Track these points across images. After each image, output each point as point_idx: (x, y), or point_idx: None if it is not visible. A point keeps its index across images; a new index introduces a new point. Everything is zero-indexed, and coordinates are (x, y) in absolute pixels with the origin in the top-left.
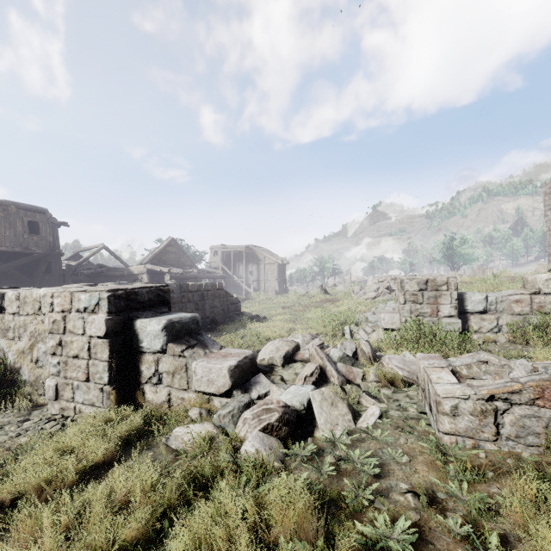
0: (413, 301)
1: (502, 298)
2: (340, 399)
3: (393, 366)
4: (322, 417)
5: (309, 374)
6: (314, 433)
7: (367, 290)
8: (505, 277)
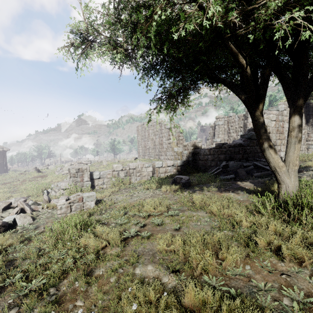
0: (74, 177)
1: (104, 173)
2: (28, 215)
3: (54, 202)
4: (20, 222)
5: (16, 211)
6: (16, 228)
7: (64, 169)
8: (121, 162)
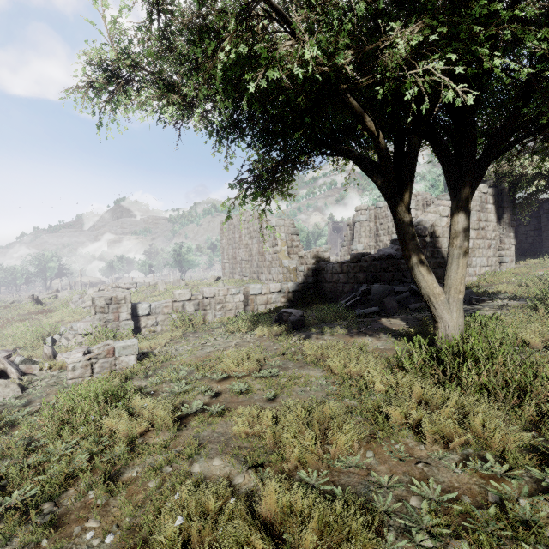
0: (102, 312)
1: (159, 305)
2: (13, 382)
3: (64, 357)
4: None
5: None
6: None
7: (87, 299)
8: (192, 285)
